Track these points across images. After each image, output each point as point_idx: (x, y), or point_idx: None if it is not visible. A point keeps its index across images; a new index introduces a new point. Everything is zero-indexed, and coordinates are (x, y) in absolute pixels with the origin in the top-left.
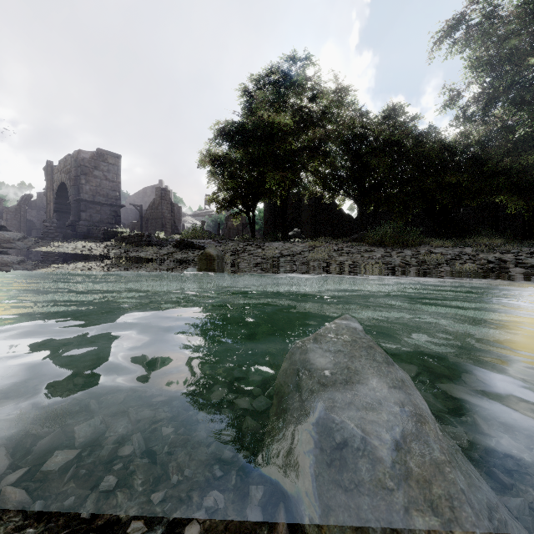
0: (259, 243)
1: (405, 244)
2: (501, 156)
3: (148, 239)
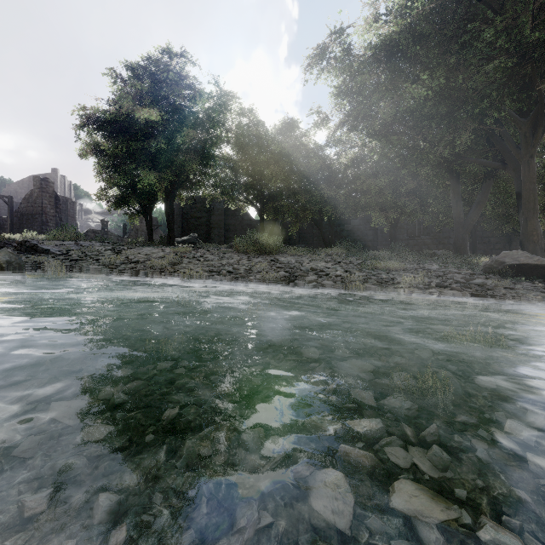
0: (129, 247)
1: (264, 252)
2: (365, 177)
3: None
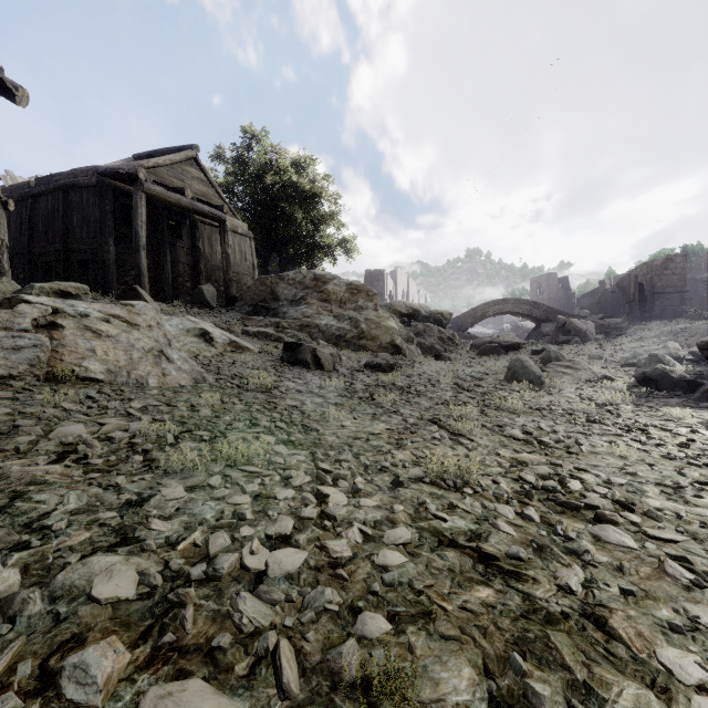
0: None
1: None
2: None
3: (704, 316)
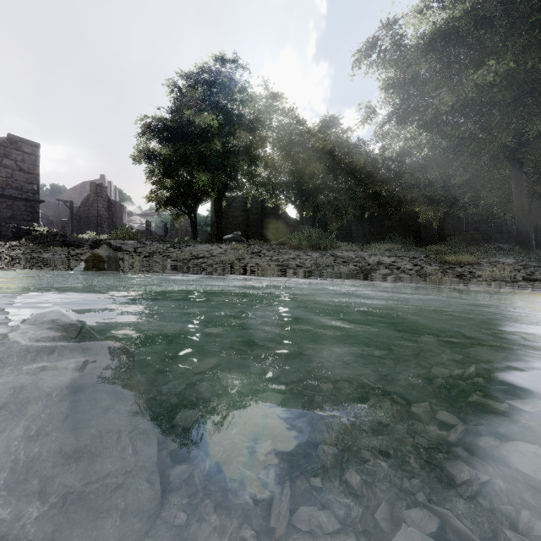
0: (187, 245)
1: (318, 247)
2: (413, 170)
3: (62, 238)
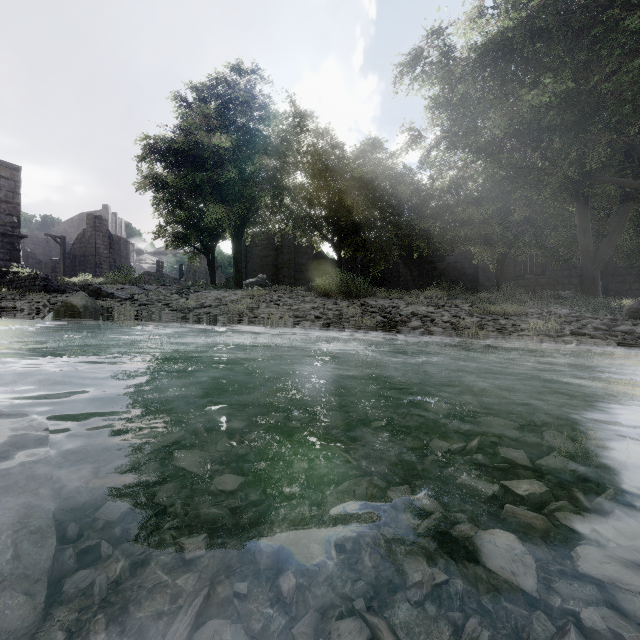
0: (196, 290)
1: (350, 294)
2: (465, 204)
3: (43, 282)
